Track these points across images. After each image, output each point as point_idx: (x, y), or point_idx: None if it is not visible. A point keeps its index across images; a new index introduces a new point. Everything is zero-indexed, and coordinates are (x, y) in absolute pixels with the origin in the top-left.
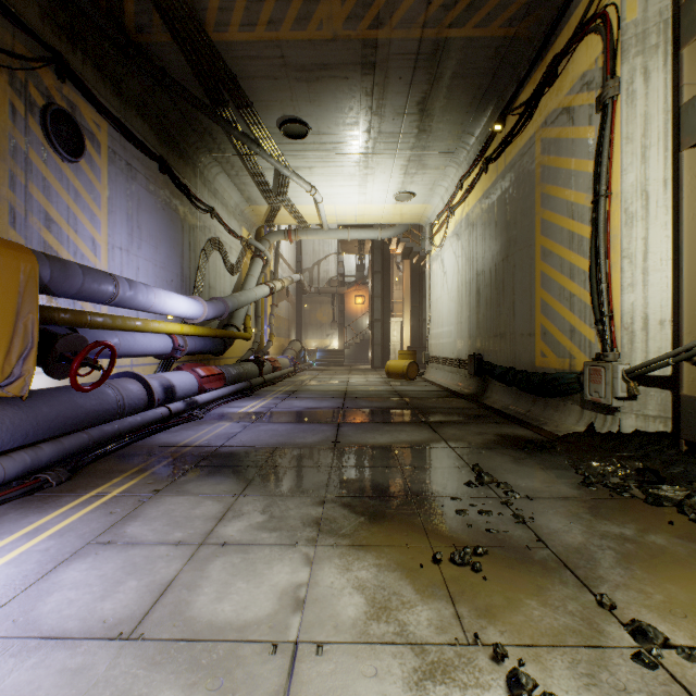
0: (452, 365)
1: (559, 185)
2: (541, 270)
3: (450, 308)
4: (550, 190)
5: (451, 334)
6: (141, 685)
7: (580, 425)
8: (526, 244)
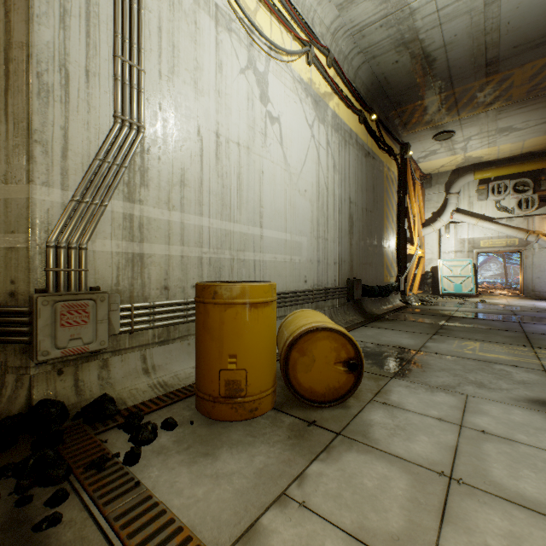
0: (310, 300)
1: (390, 204)
2: (386, 235)
3: (298, 203)
4: (388, 202)
5: (302, 249)
6: (525, 303)
7: (398, 300)
8: (381, 216)
